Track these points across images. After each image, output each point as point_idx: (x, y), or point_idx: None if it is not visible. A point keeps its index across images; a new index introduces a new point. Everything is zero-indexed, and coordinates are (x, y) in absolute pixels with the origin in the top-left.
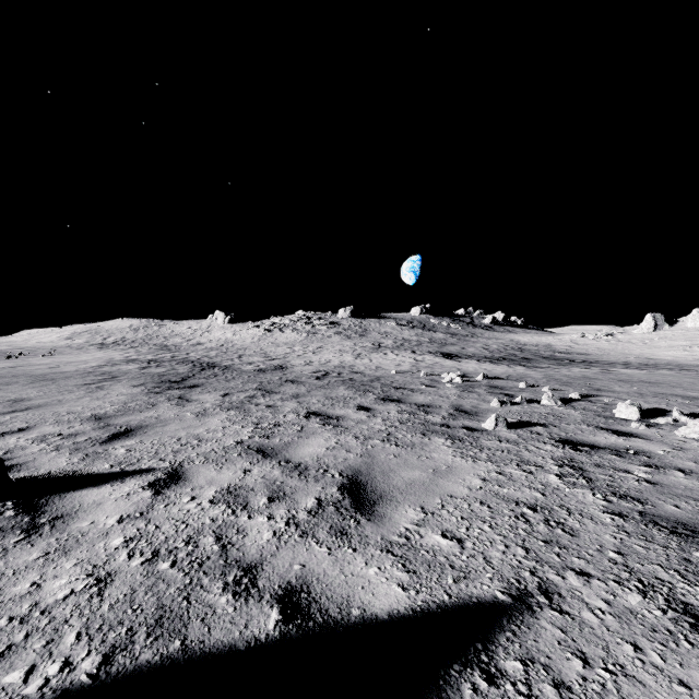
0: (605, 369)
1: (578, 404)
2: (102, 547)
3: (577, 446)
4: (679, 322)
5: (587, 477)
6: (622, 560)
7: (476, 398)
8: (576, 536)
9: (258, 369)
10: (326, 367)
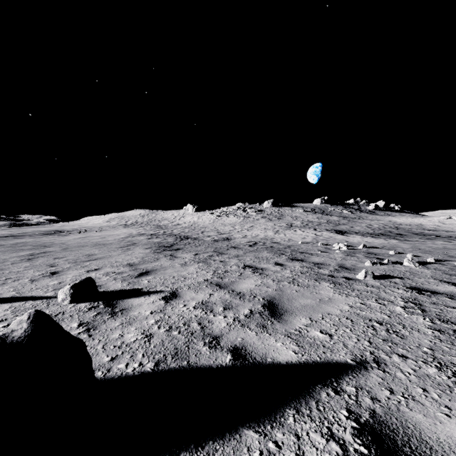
0: None
1: (431, 266)
2: (145, 323)
3: (421, 291)
4: None
5: (422, 309)
6: (431, 352)
7: (355, 260)
8: (404, 339)
9: (213, 240)
10: (255, 239)
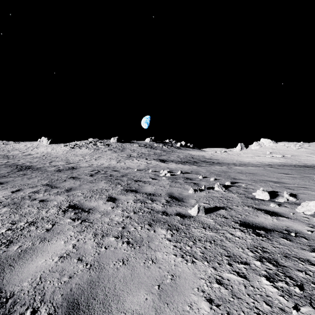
0: (228, 166)
1: (232, 189)
2: None
3: (255, 229)
4: (249, 147)
5: (291, 278)
6: None
7: (180, 186)
8: None
9: (57, 170)
10: (99, 168)
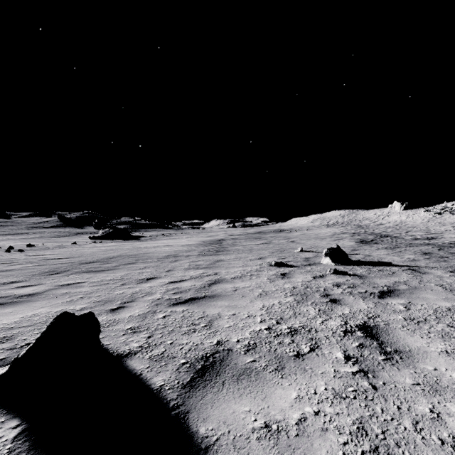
0: None
1: None
2: (358, 258)
3: None
4: None
5: None
6: None
7: None
8: None
9: (414, 238)
10: None
